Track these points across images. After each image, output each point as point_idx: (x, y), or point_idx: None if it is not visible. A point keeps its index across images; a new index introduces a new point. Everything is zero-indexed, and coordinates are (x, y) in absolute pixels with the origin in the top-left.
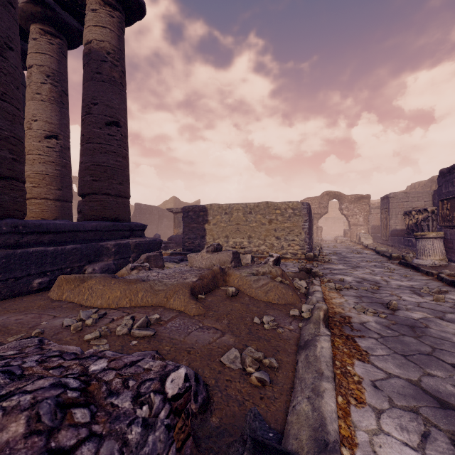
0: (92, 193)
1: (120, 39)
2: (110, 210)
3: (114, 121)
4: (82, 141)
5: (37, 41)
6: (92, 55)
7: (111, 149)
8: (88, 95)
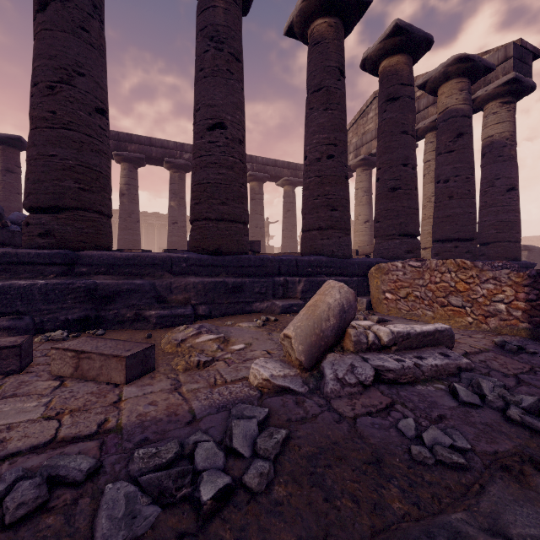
0: (495, 241)
1: (514, 124)
2: (511, 253)
3: (511, 187)
4: (484, 206)
5: (433, 143)
6: (494, 145)
7: (510, 209)
8: (491, 174)
